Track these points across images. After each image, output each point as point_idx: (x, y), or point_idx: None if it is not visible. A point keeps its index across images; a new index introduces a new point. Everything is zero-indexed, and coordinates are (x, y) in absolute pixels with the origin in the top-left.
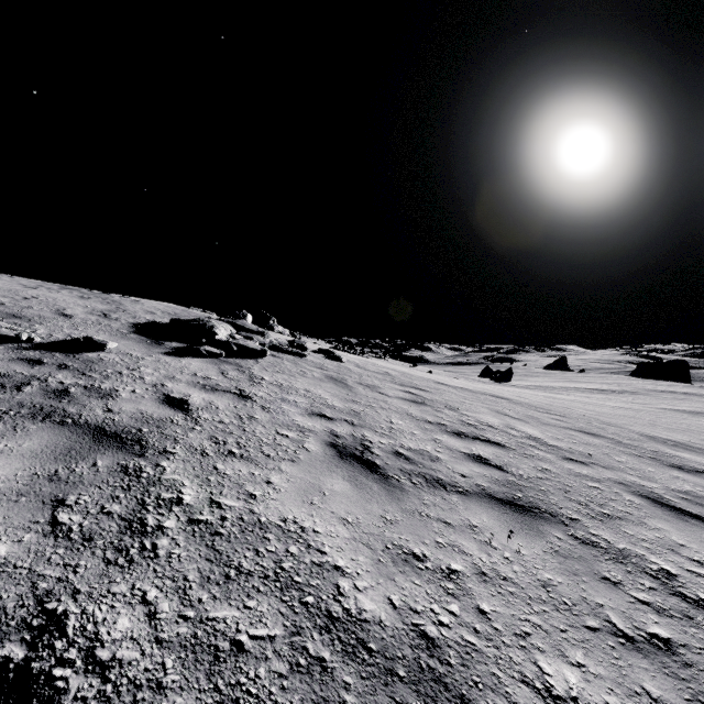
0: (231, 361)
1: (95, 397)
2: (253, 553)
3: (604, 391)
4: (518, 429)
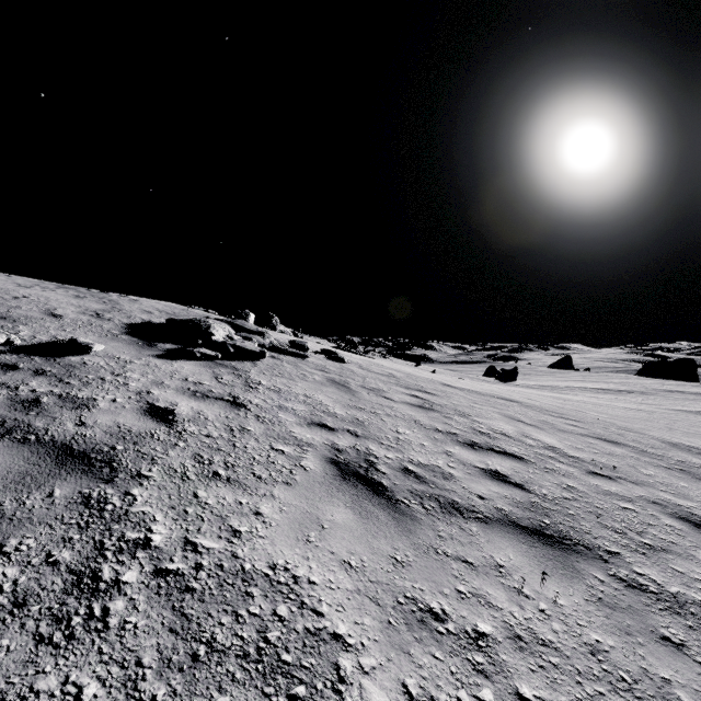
0: (227, 364)
1: (68, 408)
2: (231, 618)
3: (612, 390)
4: (534, 437)
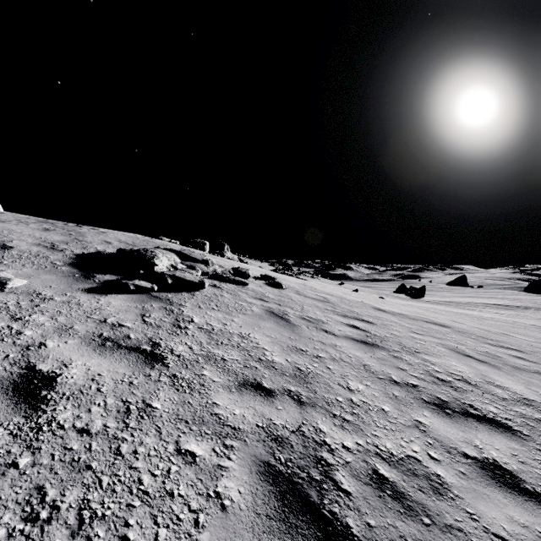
0: (162, 296)
1: None
2: None
3: (510, 306)
4: (499, 384)
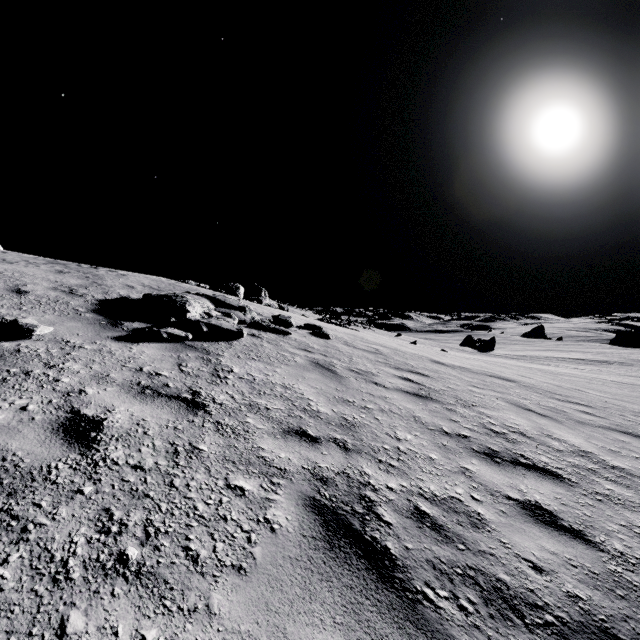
0: (198, 345)
1: None
2: None
3: (591, 361)
4: (557, 437)
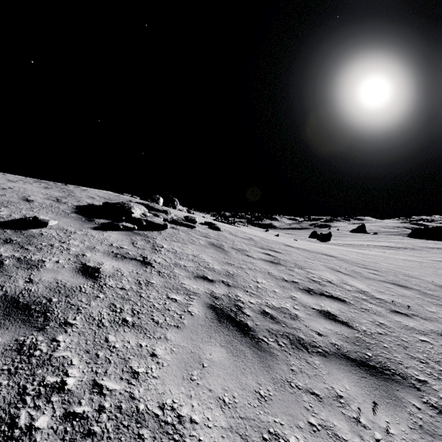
0: (141, 233)
1: (22, 268)
2: None
3: (393, 247)
4: (350, 284)
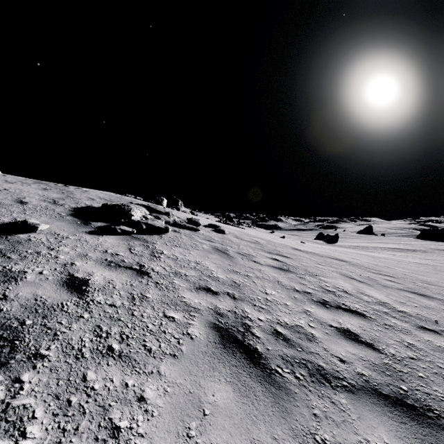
0: (140, 237)
1: None
2: None
3: (402, 249)
4: (368, 294)
